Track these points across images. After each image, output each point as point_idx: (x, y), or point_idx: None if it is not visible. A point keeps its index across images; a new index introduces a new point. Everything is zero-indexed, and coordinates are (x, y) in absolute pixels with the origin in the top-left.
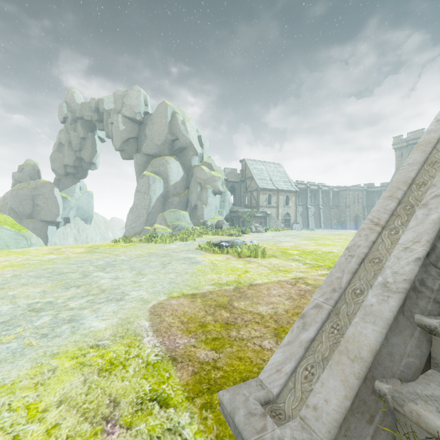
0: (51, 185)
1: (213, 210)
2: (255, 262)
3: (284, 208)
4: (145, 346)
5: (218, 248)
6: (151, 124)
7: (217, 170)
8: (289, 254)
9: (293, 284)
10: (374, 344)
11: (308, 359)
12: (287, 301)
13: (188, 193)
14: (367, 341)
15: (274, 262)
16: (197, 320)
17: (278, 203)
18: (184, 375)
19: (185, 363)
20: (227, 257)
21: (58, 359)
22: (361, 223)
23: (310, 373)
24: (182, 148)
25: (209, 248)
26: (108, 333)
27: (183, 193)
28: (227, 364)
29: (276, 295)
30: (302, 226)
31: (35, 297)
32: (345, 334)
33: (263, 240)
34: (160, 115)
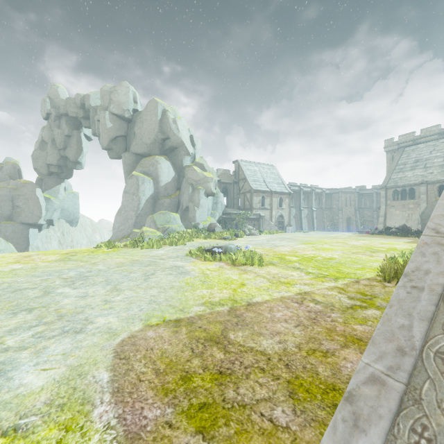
0: (32, 186)
1: (205, 212)
2: (251, 271)
3: (278, 210)
4: (92, 428)
5: (210, 254)
6: (140, 122)
7: (210, 170)
8: (288, 261)
9: (300, 302)
10: None
11: None
12: (296, 329)
13: (179, 194)
14: None
15: (273, 271)
16: (179, 367)
17: (271, 205)
18: None
19: None
20: (220, 265)
21: None
22: (353, 225)
23: None
24: (173, 147)
25: (200, 254)
26: (43, 399)
27: (174, 194)
28: None
29: (281, 320)
30: (295, 228)
31: None
32: None
33: (258, 244)
34: (150, 113)
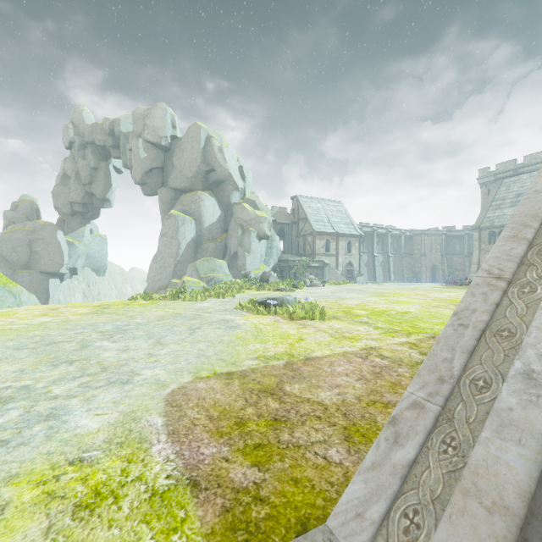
0: (53, 228)
1: (258, 259)
2: (312, 326)
3: (346, 256)
4: (153, 461)
5: (263, 307)
6: (180, 150)
7: (263, 208)
8: (355, 315)
9: (364, 357)
10: (526, 483)
11: (407, 496)
12: (357, 383)
13: (226, 237)
14: (512, 475)
15: (336, 326)
16: (233, 415)
17: (338, 250)
18: (209, 515)
19: (211, 491)
20: (276, 319)
21: (14, 487)
22: (439, 274)
23: (413, 524)
24: (219, 181)
25: (252, 307)
26: (101, 438)
27: (221, 237)
28: (275, 491)
29: (342, 374)
30: (367, 279)
31: (6, 379)
32: (469, 458)
33: (321, 296)
34: (191, 140)
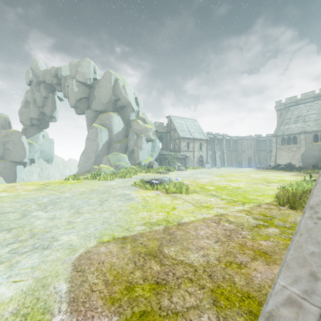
0: (19, 134)
1: (146, 153)
2: (180, 198)
3: (199, 152)
4: None
5: (149, 185)
6: (99, 87)
7: (149, 123)
8: (207, 190)
9: (217, 222)
10: None
11: None
12: (216, 245)
13: (127, 140)
14: None
15: (196, 197)
16: (124, 279)
17: (194, 148)
18: None
19: None
20: (157, 193)
21: None
22: (252, 162)
23: None
24: (123, 106)
25: (142, 185)
26: (10, 309)
27: (124, 140)
28: None
29: (204, 237)
30: (211, 165)
31: None
32: None
33: (185, 177)
34: (106, 81)
